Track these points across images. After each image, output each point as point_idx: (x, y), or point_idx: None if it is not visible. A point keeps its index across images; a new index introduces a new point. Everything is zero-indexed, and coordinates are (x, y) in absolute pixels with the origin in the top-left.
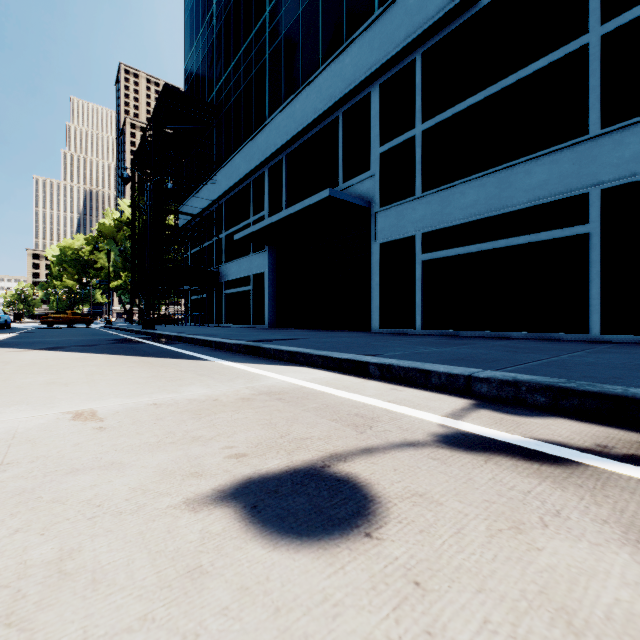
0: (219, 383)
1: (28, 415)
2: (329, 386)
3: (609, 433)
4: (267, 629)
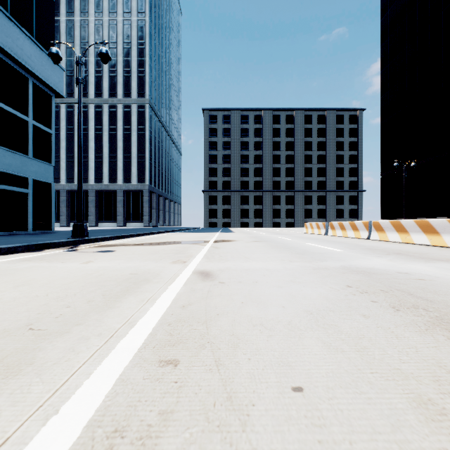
0: (0, 267)
1: (96, 264)
2: (1, 260)
3: (55, 249)
4: (125, 250)
